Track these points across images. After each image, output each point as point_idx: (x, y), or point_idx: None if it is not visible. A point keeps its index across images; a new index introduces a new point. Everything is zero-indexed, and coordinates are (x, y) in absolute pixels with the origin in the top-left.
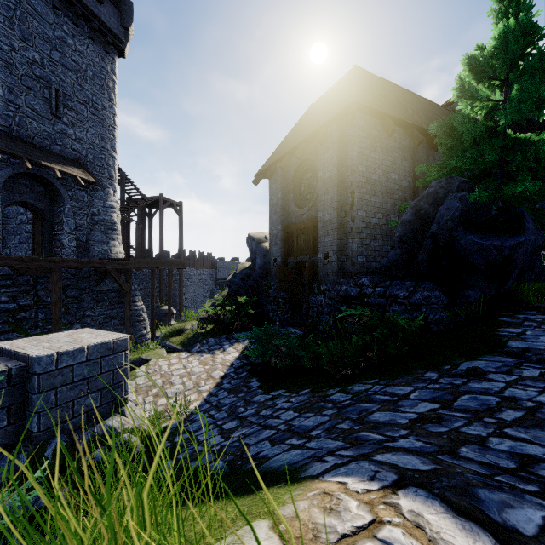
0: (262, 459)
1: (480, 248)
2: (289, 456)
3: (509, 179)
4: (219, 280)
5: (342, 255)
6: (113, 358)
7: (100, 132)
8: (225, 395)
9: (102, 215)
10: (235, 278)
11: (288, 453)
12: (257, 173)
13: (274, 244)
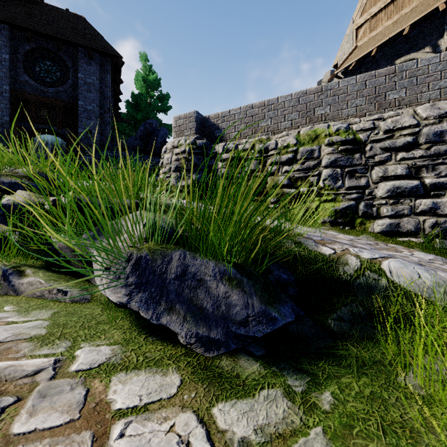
0: None
1: None
2: None
3: None
4: None
5: (102, 135)
6: None
7: None
8: None
9: None
10: None
11: None
12: None
13: None
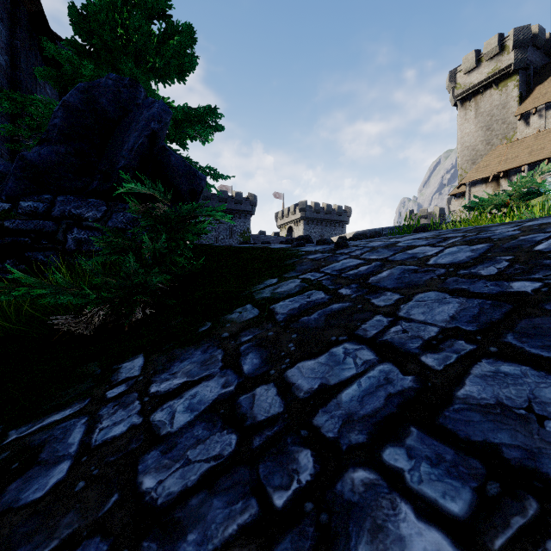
0: None
1: (189, 171)
2: None
3: None
4: None
5: None
6: None
7: None
8: None
9: None
10: None
11: None
12: None
13: None
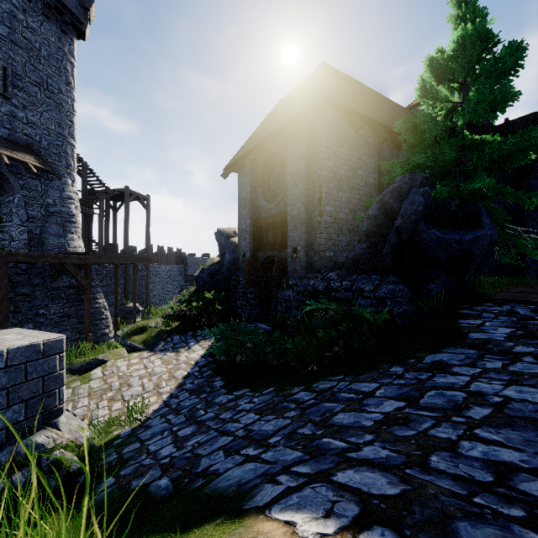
0: (211, 475)
1: (442, 242)
2: (241, 472)
3: (467, 177)
4: (189, 276)
5: (310, 249)
6: (43, 362)
7: (57, 117)
8: (186, 396)
9: (59, 206)
10: (203, 274)
11: (240, 468)
12: (226, 166)
13: (243, 239)
